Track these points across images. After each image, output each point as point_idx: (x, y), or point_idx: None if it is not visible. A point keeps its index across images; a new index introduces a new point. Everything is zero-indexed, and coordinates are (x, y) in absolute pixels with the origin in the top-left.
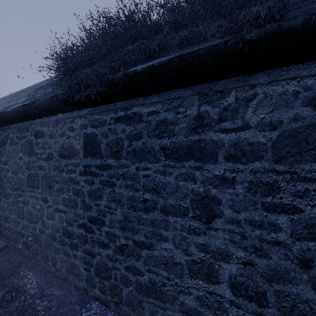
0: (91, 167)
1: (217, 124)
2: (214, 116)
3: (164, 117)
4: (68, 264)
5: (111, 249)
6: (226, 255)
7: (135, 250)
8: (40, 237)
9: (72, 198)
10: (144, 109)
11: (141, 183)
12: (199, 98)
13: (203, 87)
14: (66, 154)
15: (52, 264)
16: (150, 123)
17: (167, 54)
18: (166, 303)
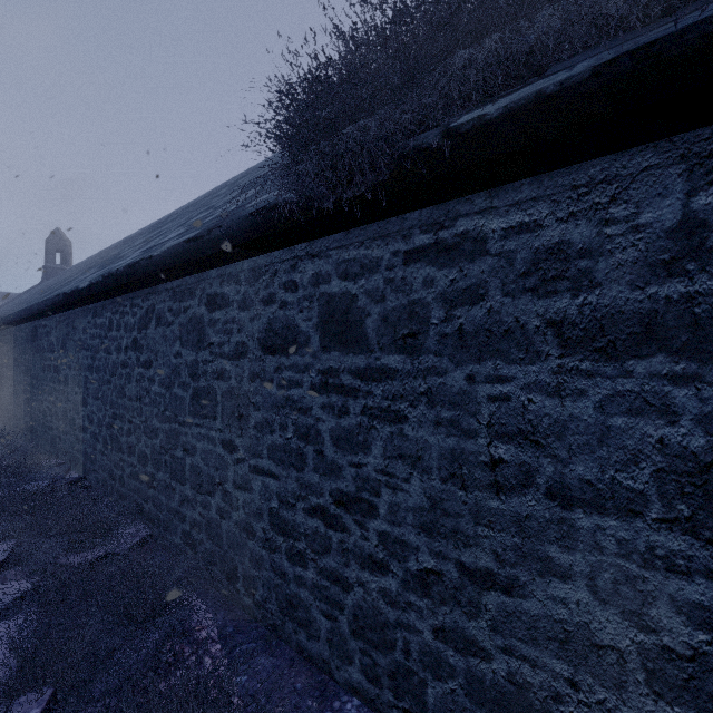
0: (339, 373)
1: None
2: None
3: (557, 238)
4: (284, 596)
5: (393, 576)
6: None
7: (464, 588)
8: (218, 526)
9: (292, 445)
10: (492, 221)
11: (483, 418)
12: (687, 171)
13: (700, 138)
14: (279, 344)
15: (245, 590)
16: (511, 257)
17: (556, 68)
18: None
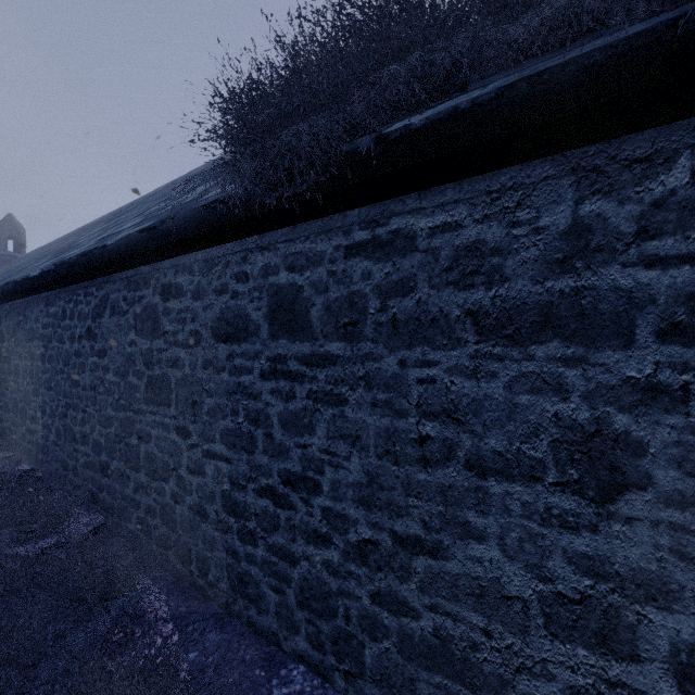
0: (287, 360)
1: (634, 245)
2: (623, 226)
3: (474, 238)
4: (235, 574)
5: (336, 548)
6: (663, 588)
7: (397, 555)
8: (173, 510)
9: (243, 429)
10: (420, 221)
11: (412, 399)
12: (576, 183)
13: (587, 154)
14: (231, 332)
15: (198, 572)
16: (436, 253)
17: (477, 85)
18: (481, 693)
